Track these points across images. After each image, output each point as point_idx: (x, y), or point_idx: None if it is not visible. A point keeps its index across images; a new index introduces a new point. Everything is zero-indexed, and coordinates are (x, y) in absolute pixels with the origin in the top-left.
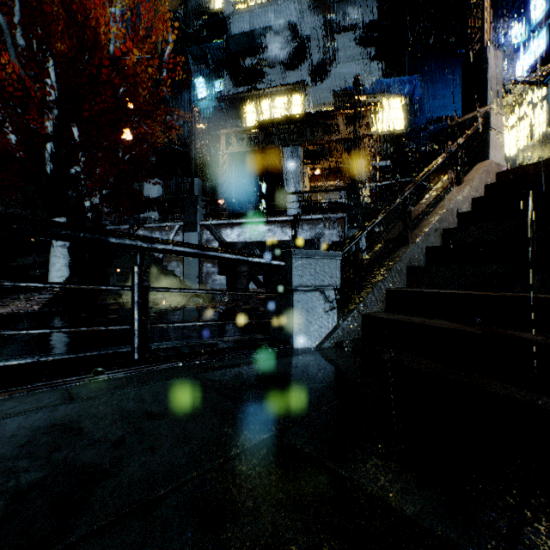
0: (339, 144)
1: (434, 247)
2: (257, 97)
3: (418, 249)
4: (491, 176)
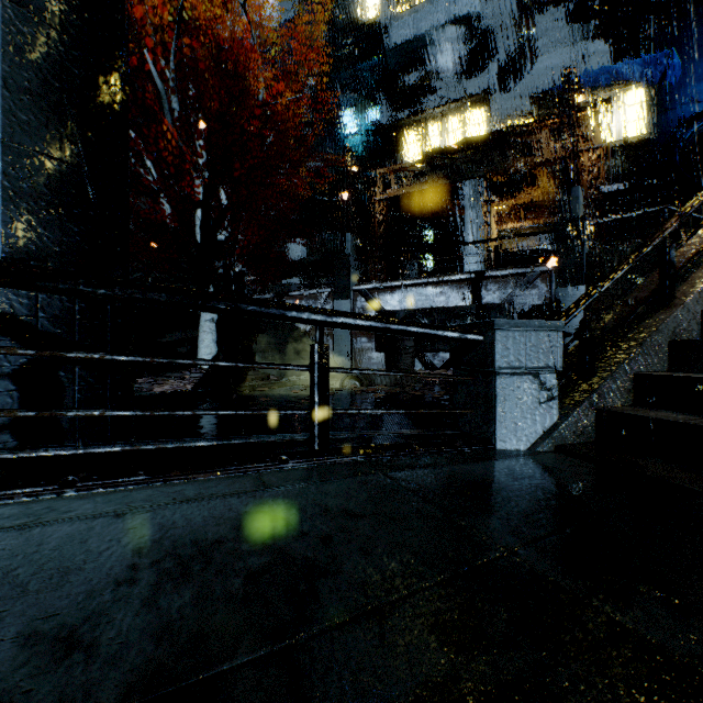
0: (541, 169)
1: None
2: (422, 122)
3: (687, 314)
4: None
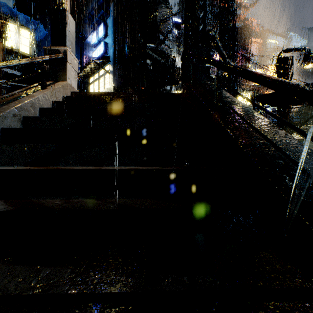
0: None
1: (9, 129)
2: None
3: None
4: (68, 92)
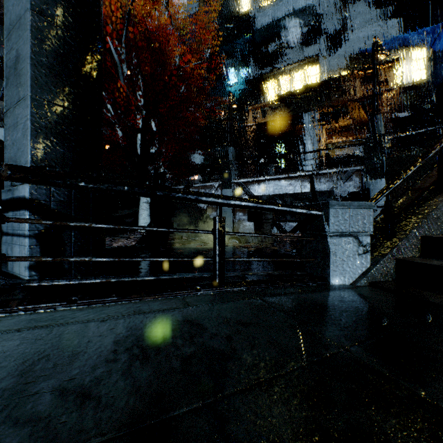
0: (355, 104)
1: None
2: (277, 75)
3: None
4: None
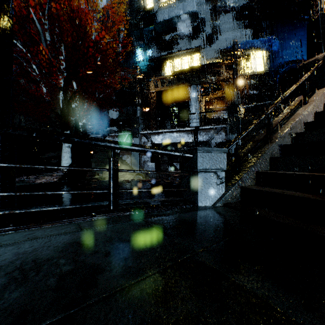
0: (223, 82)
1: (288, 145)
2: (172, 57)
3: (277, 146)
4: None
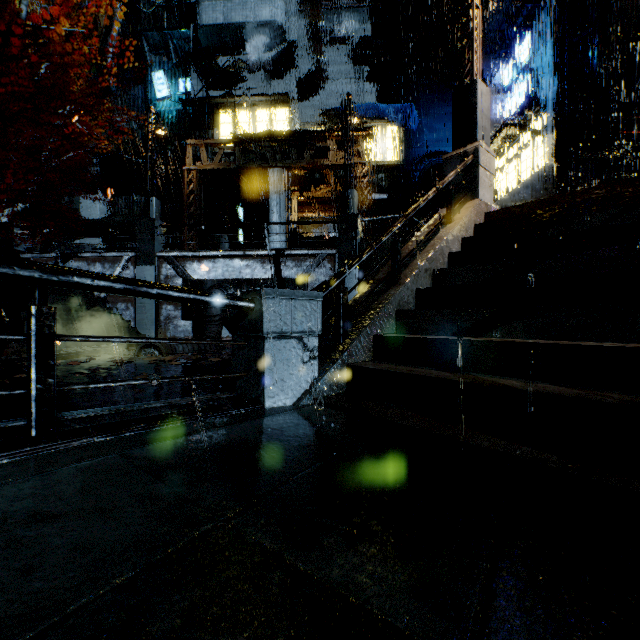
0: (330, 171)
1: (424, 289)
2: (233, 105)
3: (407, 291)
4: (481, 216)
